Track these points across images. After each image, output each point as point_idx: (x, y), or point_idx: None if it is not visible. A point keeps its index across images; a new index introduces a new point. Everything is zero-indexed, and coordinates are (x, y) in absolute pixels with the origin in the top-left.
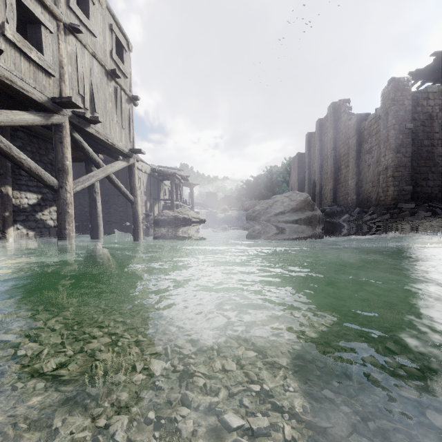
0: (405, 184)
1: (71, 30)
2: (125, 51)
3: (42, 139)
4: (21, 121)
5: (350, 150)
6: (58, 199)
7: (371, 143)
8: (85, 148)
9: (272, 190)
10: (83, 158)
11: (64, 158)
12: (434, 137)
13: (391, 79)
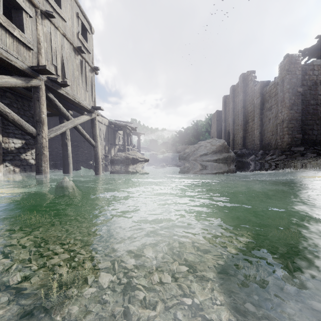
0: (296, 133)
1: (46, 15)
2: (88, 33)
3: (25, 99)
4: (6, 83)
5: (255, 108)
6: (36, 143)
7: (271, 103)
8: (57, 105)
9: (198, 138)
10: (57, 113)
11: (41, 112)
12: (318, 98)
13: (286, 55)
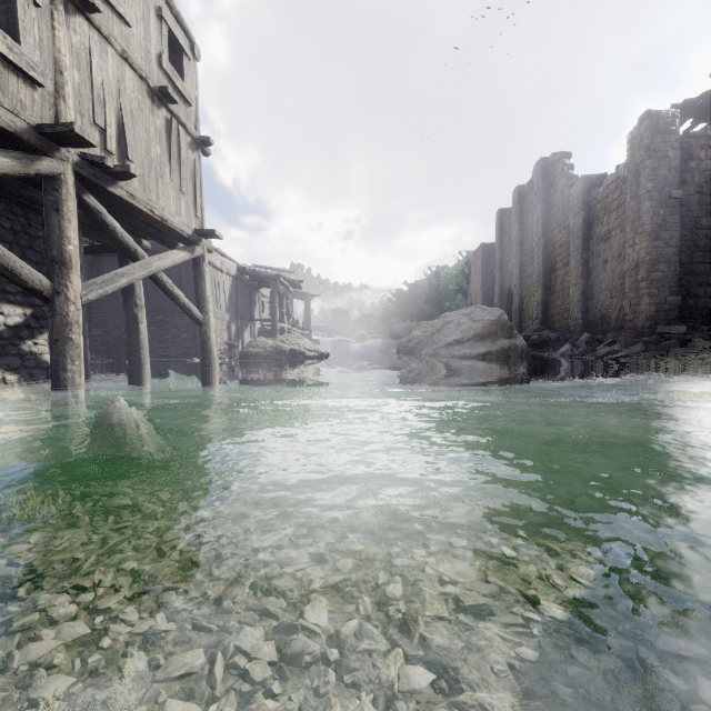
0: (668, 293)
1: (79, 5)
2: (186, 58)
3: (34, 210)
4: None
5: (572, 237)
6: (51, 315)
7: (608, 224)
8: (108, 223)
9: (439, 306)
10: (114, 246)
11: (63, 239)
12: None
13: (644, 113)
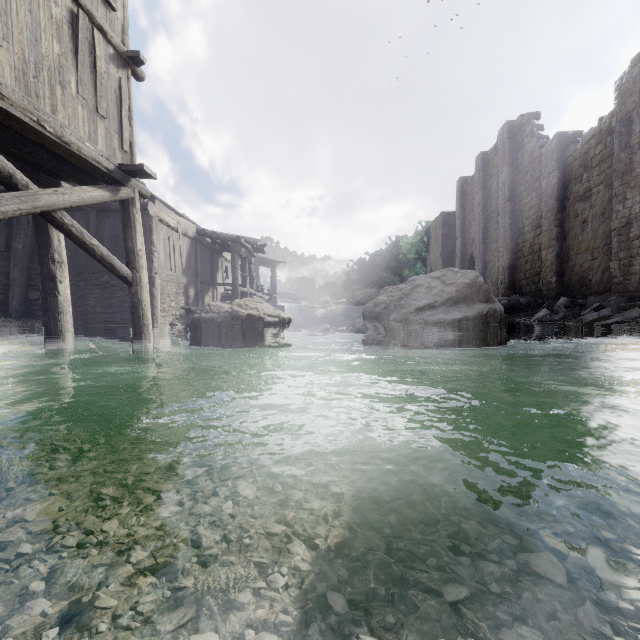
0: None
1: None
2: None
3: None
4: None
5: (544, 198)
6: None
7: (588, 181)
8: None
9: (399, 273)
10: None
11: None
12: None
13: (639, 54)
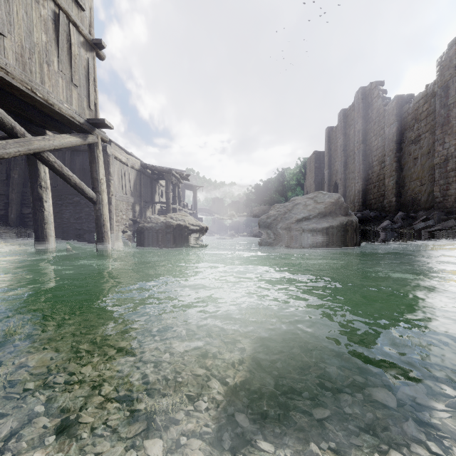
0: None
1: None
2: None
3: None
4: None
5: (387, 142)
6: None
7: (418, 130)
8: None
9: (284, 195)
10: None
11: None
12: None
13: (454, 40)
